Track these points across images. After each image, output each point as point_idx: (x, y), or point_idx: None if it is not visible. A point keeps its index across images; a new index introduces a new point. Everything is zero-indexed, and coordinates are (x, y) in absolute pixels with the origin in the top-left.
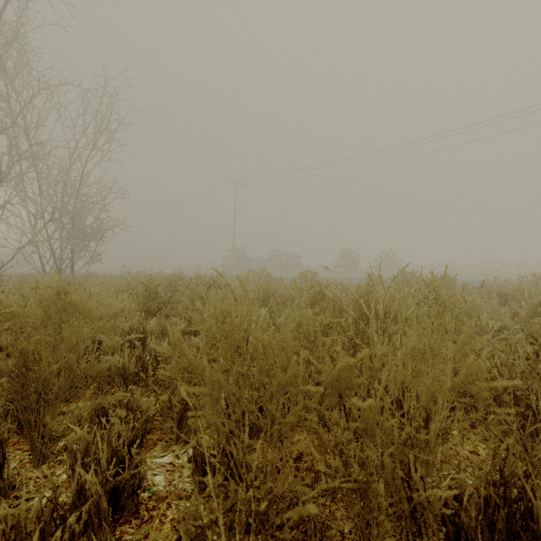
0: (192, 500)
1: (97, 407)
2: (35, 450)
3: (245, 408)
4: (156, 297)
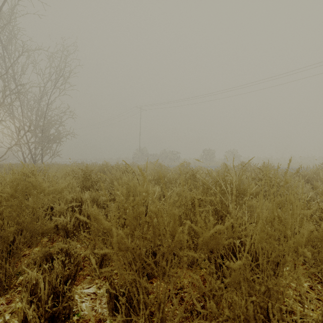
0: (107, 322)
1: (45, 253)
2: (1, 284)
3: (144, 261)
4: (90, 178)
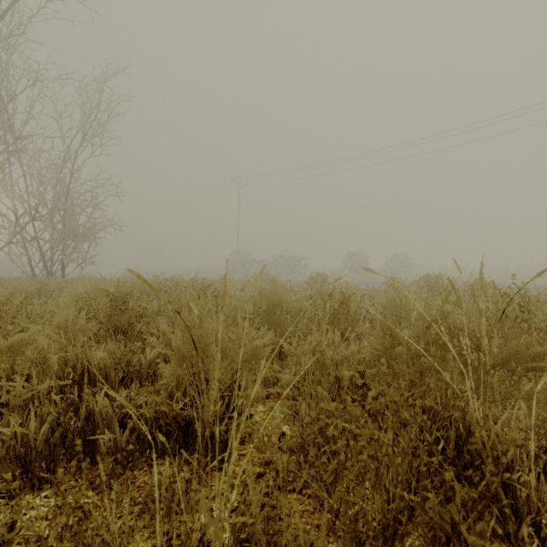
0: None
1: None
2: None
3: None
4: (126, 308)
